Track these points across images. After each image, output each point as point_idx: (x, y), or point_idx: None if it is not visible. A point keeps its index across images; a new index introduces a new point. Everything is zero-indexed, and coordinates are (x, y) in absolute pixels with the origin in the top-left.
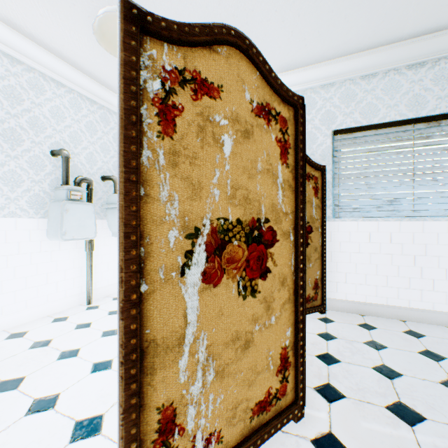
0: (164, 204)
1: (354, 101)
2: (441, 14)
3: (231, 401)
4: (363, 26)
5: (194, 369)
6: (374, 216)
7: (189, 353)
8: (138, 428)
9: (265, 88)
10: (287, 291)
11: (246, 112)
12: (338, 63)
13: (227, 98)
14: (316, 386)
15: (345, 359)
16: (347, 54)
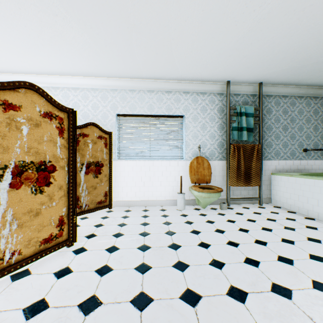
0: None
1: (126, 101)
2: (155, 74)
3: (28, 237)
4: (124, 69)
5: (5, 224)
6: (135, 158)
7: (2, 217)
8: None
9: (49, 105)
10: (63, 192)
11: (37, 116)
12: (118, 80)
13: (25, 110)
14: (86, 235)
15: (107, 224)
16: (122, 77)
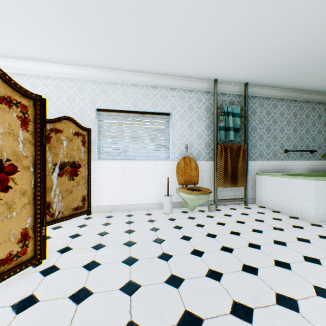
0: None
1: (108, 95)
2: (140, 66)
3: None
4: (106, 58)
5: None
6: (118, 158)
7: None
8: None
9: (8, 88)
10: (28, 198)
11: None
12: (98, 71)
13: None
14: (59, 249)
15: (86, 233)
16: (103, 68)
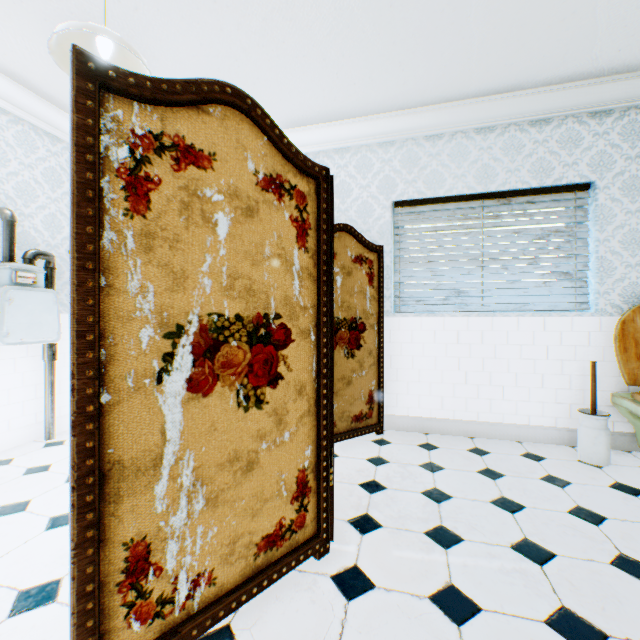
0: (135, 297)
1: (417, 167)
2: (506, 74)
3: (228, 535)
4: (422, 77)
5: (176, 497)
6: (440, 311)
7: (169, 476)
8: (96, 567)
9: (276, 156)
10: (306, 402)
11: (250, 185)
12: (398, 117)
13: (222, 168)
14: (351, 518)
15: (393, 485)
16: (408, 107)
